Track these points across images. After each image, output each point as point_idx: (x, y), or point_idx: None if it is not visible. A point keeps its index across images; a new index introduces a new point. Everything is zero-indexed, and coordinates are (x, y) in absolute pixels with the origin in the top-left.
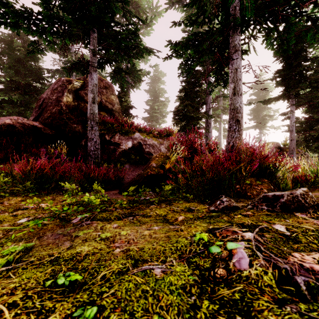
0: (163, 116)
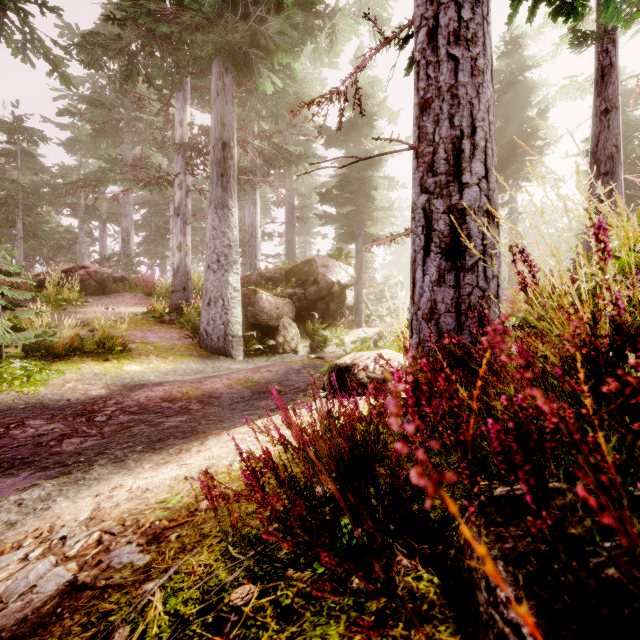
0: None
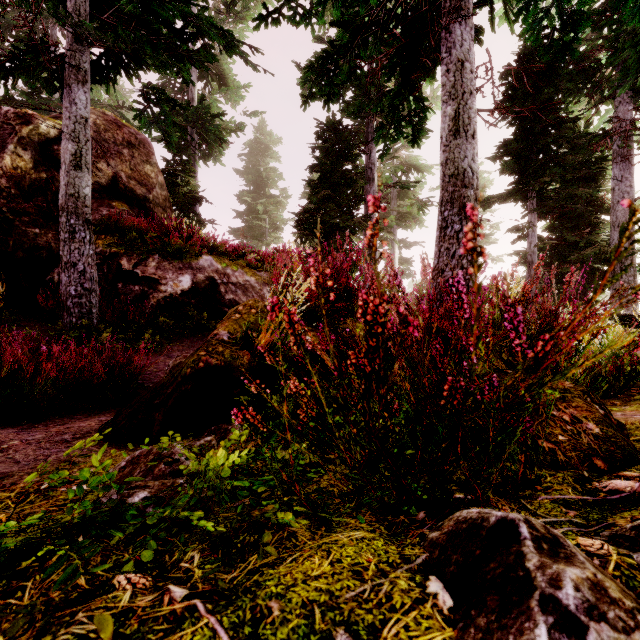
0: (275, 228)
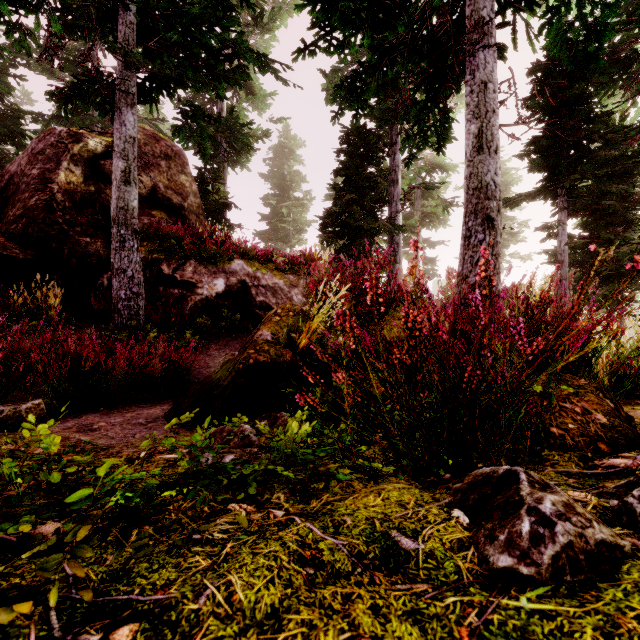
0: (299, 230)
